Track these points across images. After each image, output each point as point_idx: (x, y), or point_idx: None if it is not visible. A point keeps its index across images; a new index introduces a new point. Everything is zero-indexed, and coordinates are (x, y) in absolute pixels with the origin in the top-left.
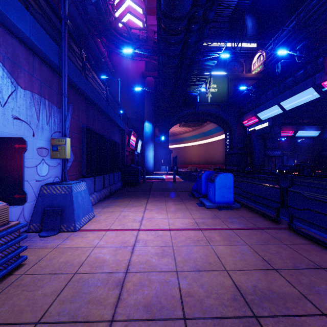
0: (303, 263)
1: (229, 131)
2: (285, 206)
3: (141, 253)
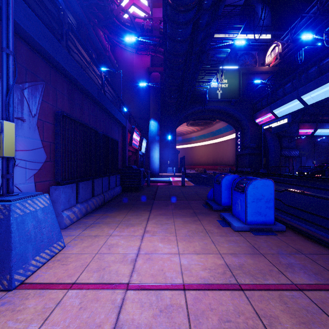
0: None
1: (241, 129)
2: None
3: None
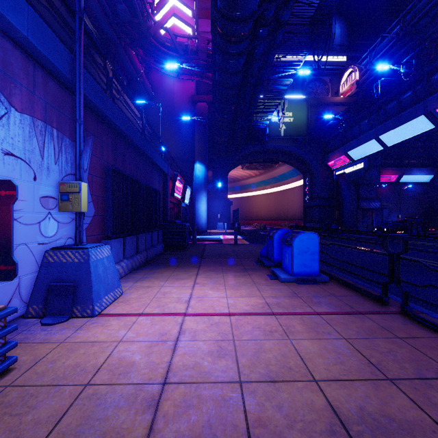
0: (431, 369)
1: (309, 175)
2: (397, 281)
3: (188, 351)
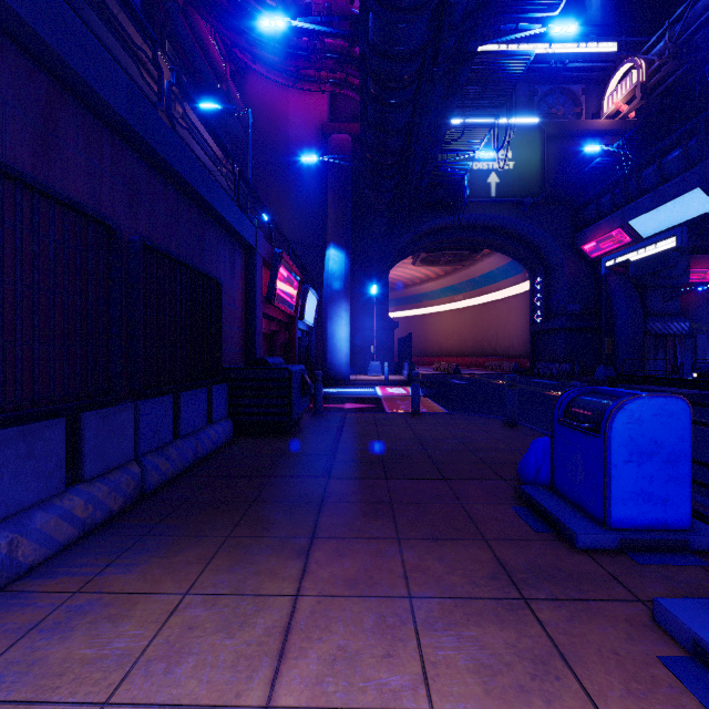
0: None
1: (543, 271)
2: None
3: None
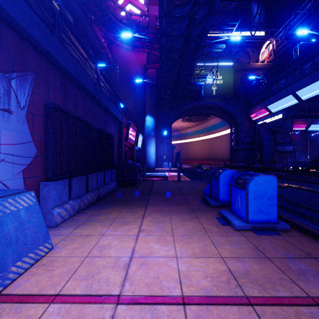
0: None
1: (235, 125)
2: None
3: None
